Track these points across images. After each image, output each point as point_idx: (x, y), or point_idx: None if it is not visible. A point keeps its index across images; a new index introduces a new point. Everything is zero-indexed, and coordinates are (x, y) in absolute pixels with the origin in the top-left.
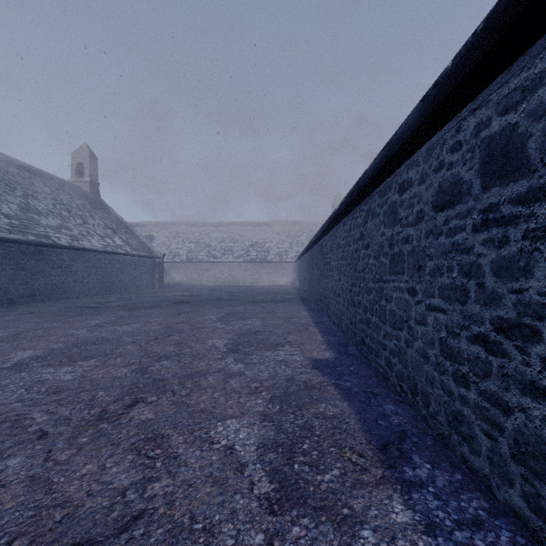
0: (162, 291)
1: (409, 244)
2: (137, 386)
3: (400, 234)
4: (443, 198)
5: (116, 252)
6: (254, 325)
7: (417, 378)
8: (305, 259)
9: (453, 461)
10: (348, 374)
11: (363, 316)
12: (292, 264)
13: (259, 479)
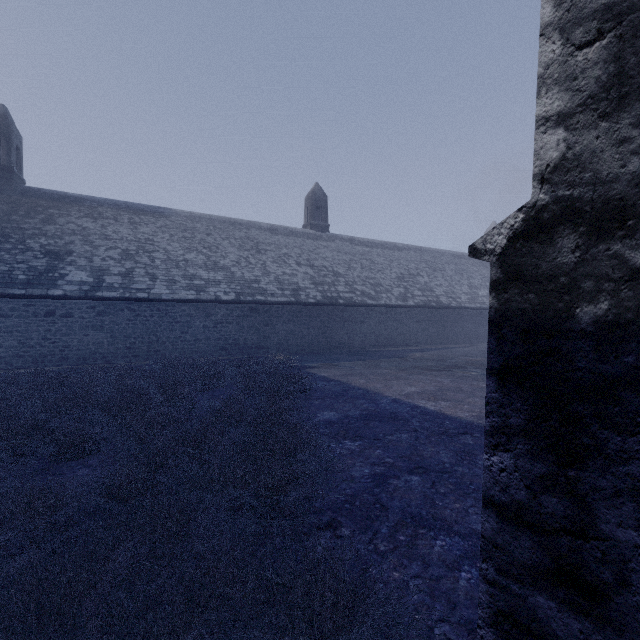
0: None
1: None
2: None
3: None
4: None
5: None
6: None
7: None
8: None
9: None
10: None
11: None
12: None
13: None
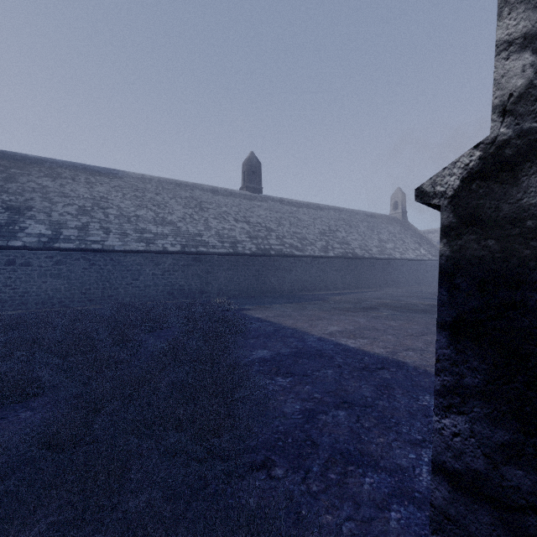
0: None
1: None
2: None
3: None
4: None
5: (423, 259)
6: None
7: None
8: None
9: None
10: None
11: None
12: None
13: None
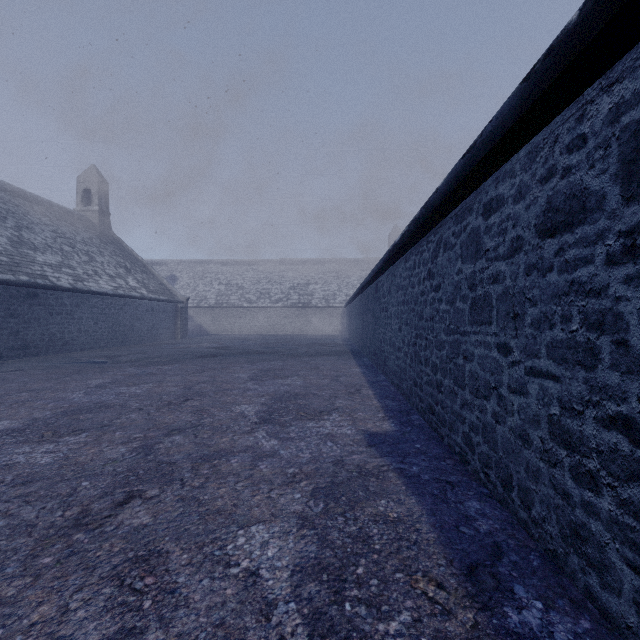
0: (185, 342)
1: (499, 284)
2: (136, 473)
3: (486, 270)
4: (554, 218)
5: (129, 295)
6: (294, 386)
7: (512, 467)
8: (357, 304)
9: (573, 595)
10: (414, 453)
11: (431, 377)
12: (340, 310)
13: (293, 630)
